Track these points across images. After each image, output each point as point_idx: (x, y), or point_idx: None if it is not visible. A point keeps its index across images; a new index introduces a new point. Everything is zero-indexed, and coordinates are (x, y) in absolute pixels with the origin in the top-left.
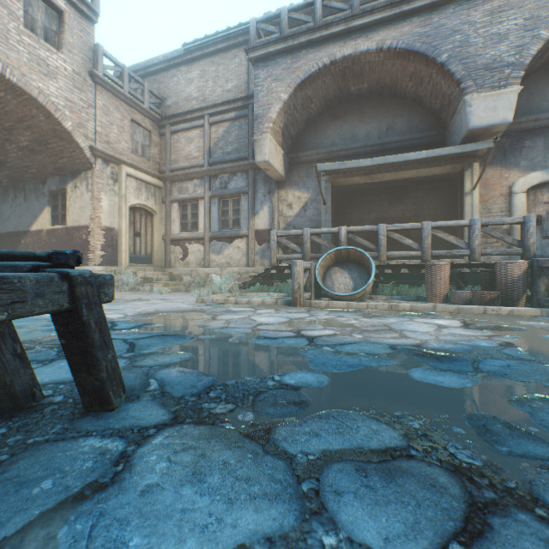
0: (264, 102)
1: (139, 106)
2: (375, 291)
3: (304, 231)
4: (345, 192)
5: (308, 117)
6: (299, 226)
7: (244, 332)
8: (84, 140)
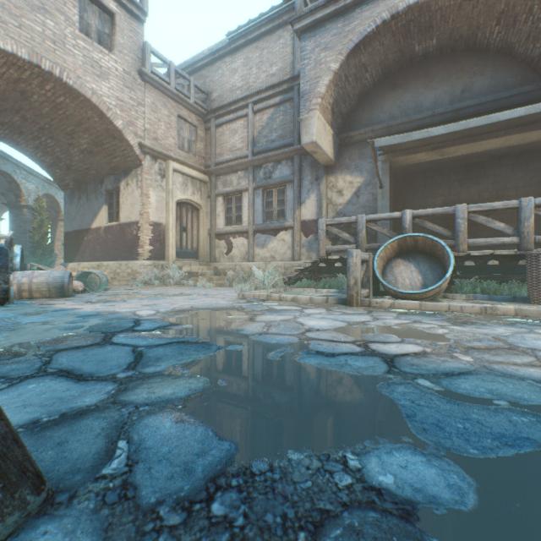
0: (311, 76)
1: (185, 102)
2: (449, 288)
3: (359, 217)
4: (404, 175)
5: (361, 89)
6: (351, 215)
7: (289, 342)
8: (133, 137)
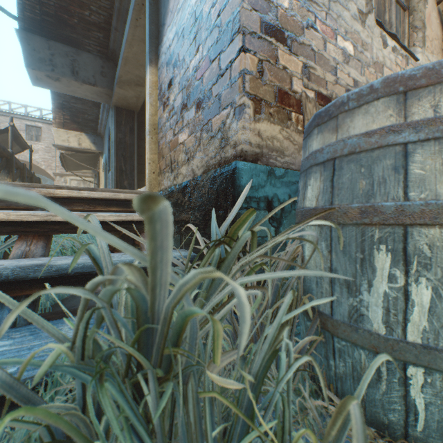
0: None
1: None
2: None
3: None
4: None
5: None
6: None
7: None
8: (51, 171)
